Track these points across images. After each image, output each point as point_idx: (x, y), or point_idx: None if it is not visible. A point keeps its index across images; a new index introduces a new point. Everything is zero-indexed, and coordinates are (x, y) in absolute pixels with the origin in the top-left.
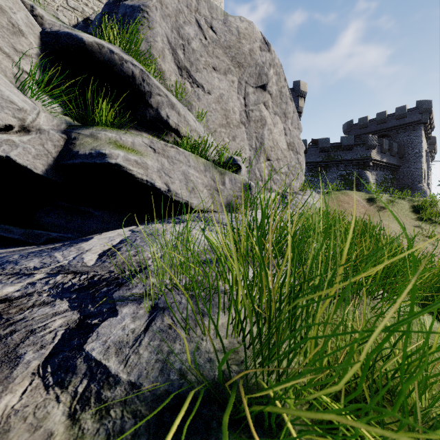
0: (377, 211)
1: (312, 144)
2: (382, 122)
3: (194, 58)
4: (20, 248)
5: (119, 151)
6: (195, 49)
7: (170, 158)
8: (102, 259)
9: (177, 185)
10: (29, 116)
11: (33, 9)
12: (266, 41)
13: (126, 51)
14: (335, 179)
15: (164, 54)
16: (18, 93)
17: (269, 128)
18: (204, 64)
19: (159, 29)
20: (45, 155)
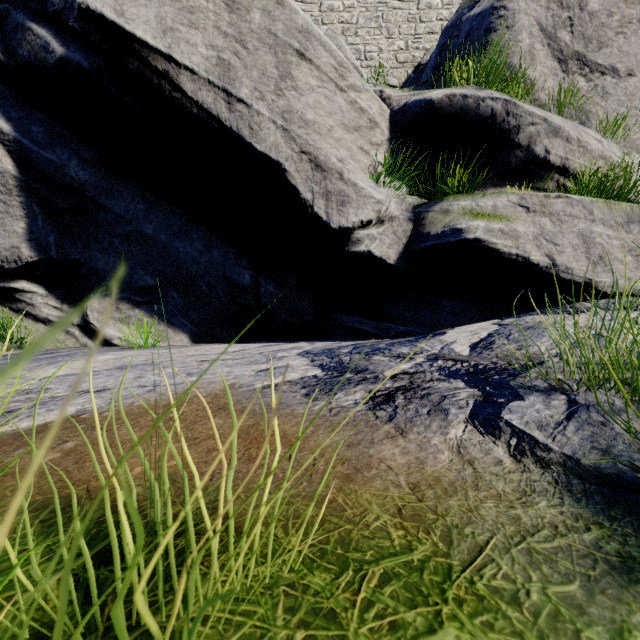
0: None
1: None
2: None
3: (593, 28)
4: (376, 340)
5: (479, 222)
6: (596, 11)
7: (555, 215)
8: (476, 351)
9: (569, 255)
10: (384, 206)
11: (381, 94)
12: None
13: (481, 86)
14: None
15: (533, 54)
16: (375, 187)
17: None
18: (617, 26)
19: (525, 20)
20: (396, 243)
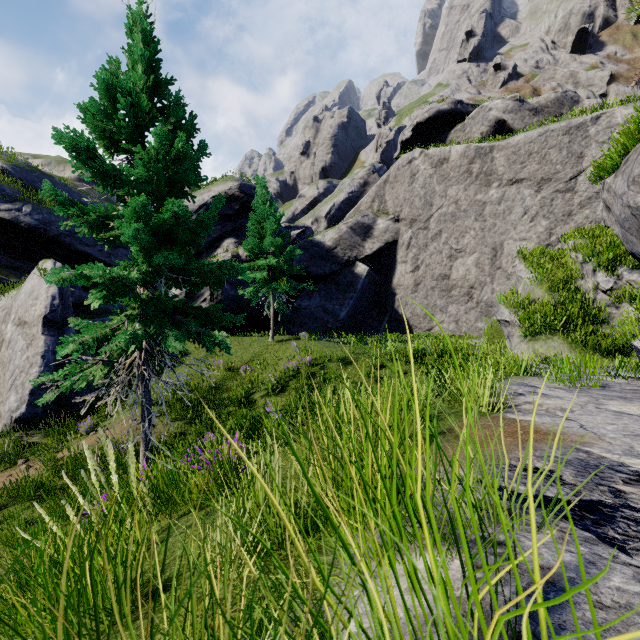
0: None
1: None
2: None
3: None
4: None
5: None
6: None
7: None
8: None
9: None
10: None
11: None
12: None
13: None
14: None
15: None
16: None
17: None
18: None
19: None
20: None
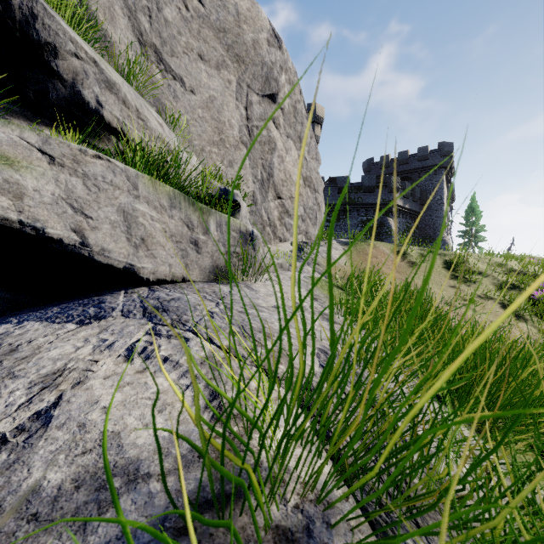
0: (408, 267)
1: (329, 182)
2: (404, 162)
3: (168, 34)
4: None
5: None
6: (170, 21)
7: (92, 178)
8: None
9: (106, 233)
10: None
11: None
12: (276, 34)
13: None
14: (355, 226)
15: (114, 14)
16: None
17: (280, 155)
18: (185, 46)
19: None
20: None
